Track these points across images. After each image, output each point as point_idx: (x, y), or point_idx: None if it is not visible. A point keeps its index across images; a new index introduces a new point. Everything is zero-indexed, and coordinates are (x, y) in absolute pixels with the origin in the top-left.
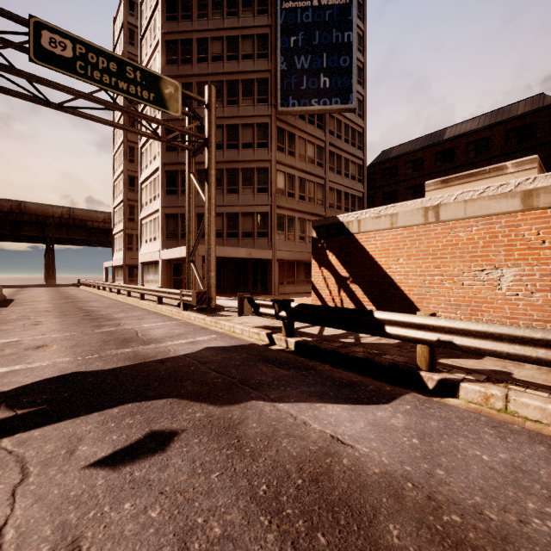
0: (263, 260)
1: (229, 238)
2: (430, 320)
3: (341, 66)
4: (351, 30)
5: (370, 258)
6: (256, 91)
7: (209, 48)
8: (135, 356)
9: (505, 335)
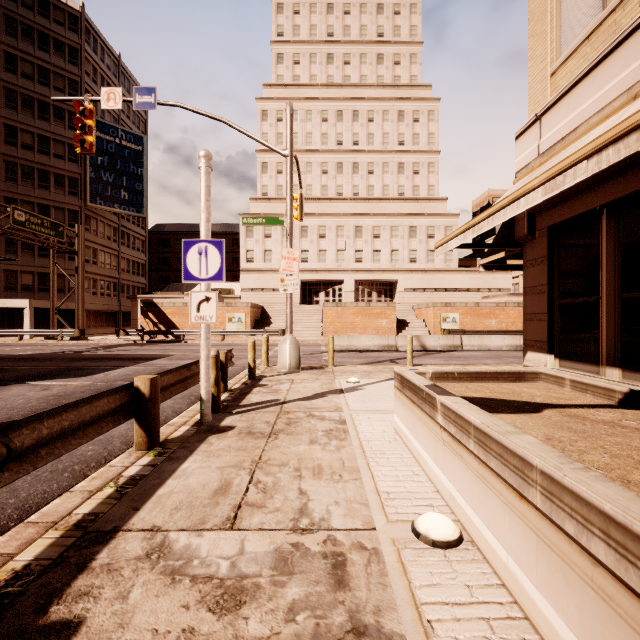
0: (71, 310)
1: (40, 292)
2: (183, 330)
3: (136, 189)
4: (143, 168)
5: (167, 316)
6: (67, 185)
7: (19, 136)
8: (101, 345)
9: (194, 331)
